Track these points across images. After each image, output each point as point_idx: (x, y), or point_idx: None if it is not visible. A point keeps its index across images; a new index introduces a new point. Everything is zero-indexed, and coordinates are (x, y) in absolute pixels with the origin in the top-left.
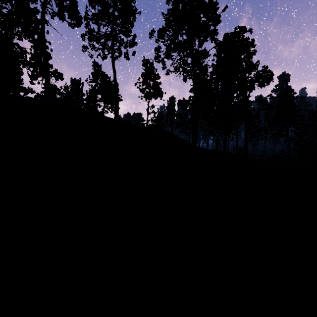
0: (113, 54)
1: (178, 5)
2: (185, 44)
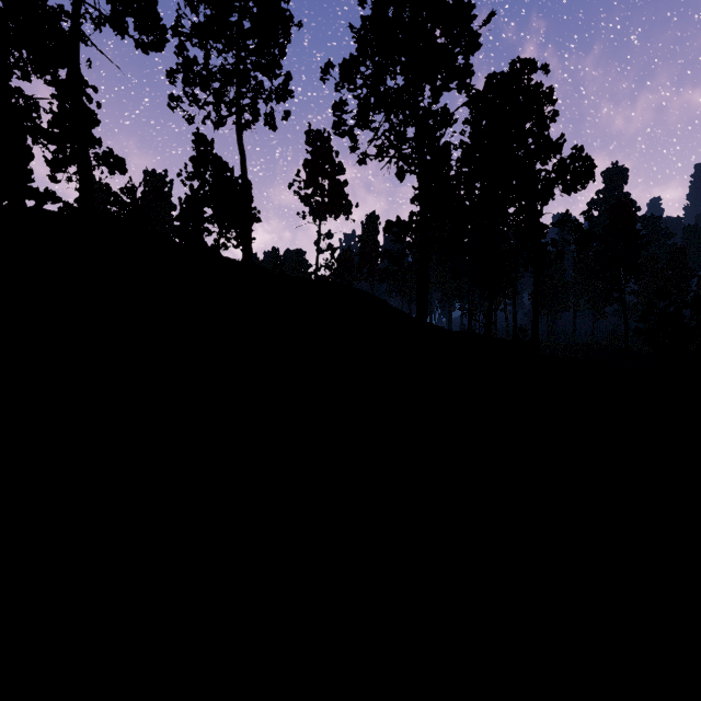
0: (239, 117)
1: (385, 8)
2: (401, 96)
